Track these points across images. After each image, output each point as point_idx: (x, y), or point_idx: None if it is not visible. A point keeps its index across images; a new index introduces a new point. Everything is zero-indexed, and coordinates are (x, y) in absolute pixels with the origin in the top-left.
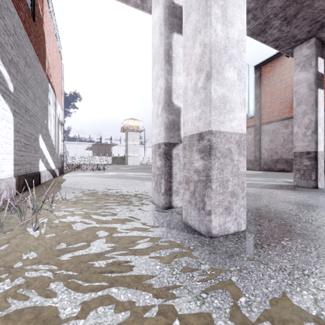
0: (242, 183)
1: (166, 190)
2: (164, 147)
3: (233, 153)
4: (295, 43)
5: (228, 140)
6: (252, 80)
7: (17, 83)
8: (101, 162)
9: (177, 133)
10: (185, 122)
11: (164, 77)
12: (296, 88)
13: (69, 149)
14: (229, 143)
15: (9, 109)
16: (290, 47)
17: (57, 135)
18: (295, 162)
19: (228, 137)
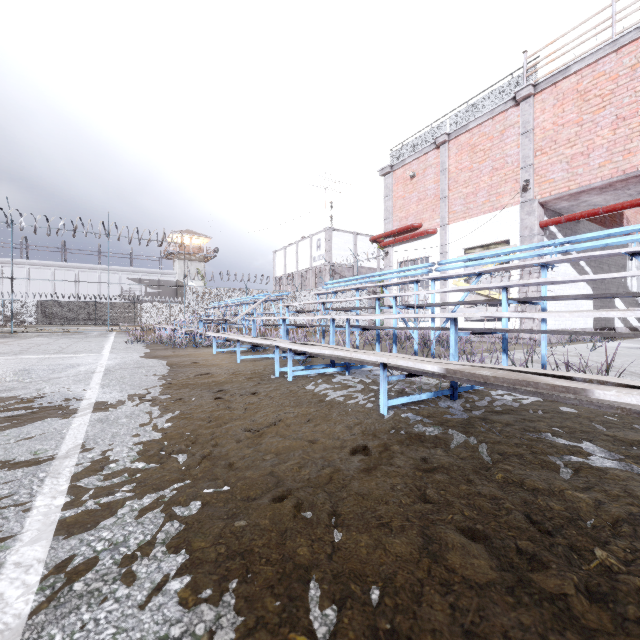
0: None
1: None
2: None
3: None
4: None
5: None
6: None
7: (595, 268)
8: None
9: None
10: None
11: None
12: None
13: None
14: None
15: (590, 288)
16: None
17: None
18: None
19: None
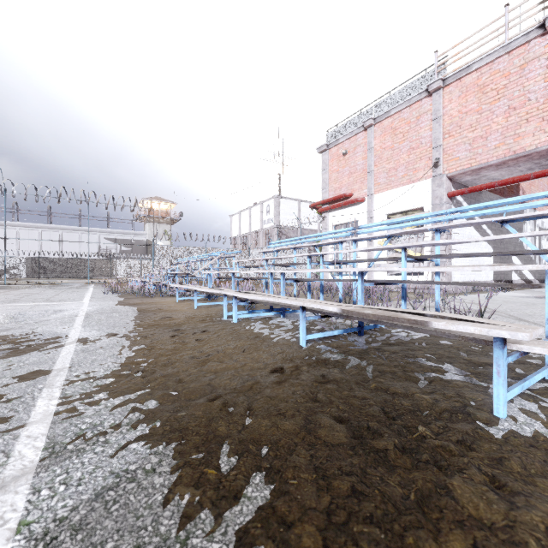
0: None
1: None
2: None
3: None
4: None
5: None
6: None
7: (495, 231)
8: None
9: None
10: None
11: None
12: None
13: None
14: None
15: (491, 247)
16: None
17: (537, 246)
18: None
19: None
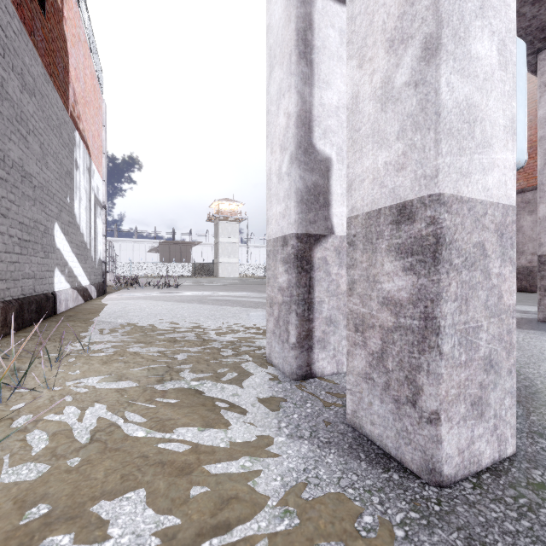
0: (508, 332)
1: (300, 339)
2: (296, 244)
3: (490, 256)
4: (543, 44)
5: (478, 223)
6: (522, 76)
7: (2, 120)
8: (174, 273)
9: (323, 213)
10: (354, 180)
11: (295, 91)
12: (544, 131)
13: (121, 250)
14: (480, 231)
15: None
16: (531, 51)
17: (92, 225)
18: (542, 274)
19: (478, 215)
